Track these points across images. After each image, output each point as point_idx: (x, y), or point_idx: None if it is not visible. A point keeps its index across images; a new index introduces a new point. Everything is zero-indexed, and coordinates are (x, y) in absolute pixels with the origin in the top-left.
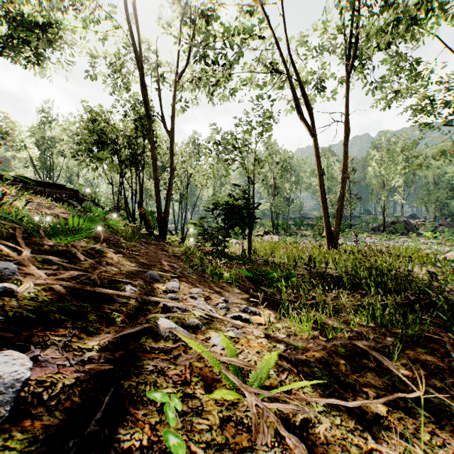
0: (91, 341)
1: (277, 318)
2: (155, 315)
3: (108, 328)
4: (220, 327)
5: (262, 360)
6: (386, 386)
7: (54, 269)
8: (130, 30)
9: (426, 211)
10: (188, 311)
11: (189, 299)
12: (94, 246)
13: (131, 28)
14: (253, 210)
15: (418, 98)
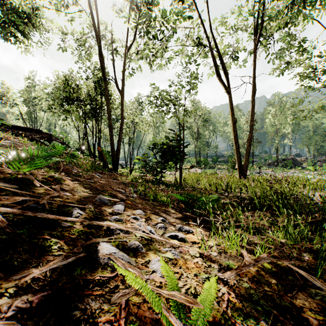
0: (9, 281)
1: (207, 235)
2: (95, 240)
3: (40, 258)
4: (159, 247)
5: (204, 291)
6: (321, 308)
7: (3, 195)
8: (91, 14)
9: (308, 151)
10: (130, 232)
11: (131, 220)
12: (53, 175)
13: (91, 12)
14: (183, 148)
15: (303, 68)
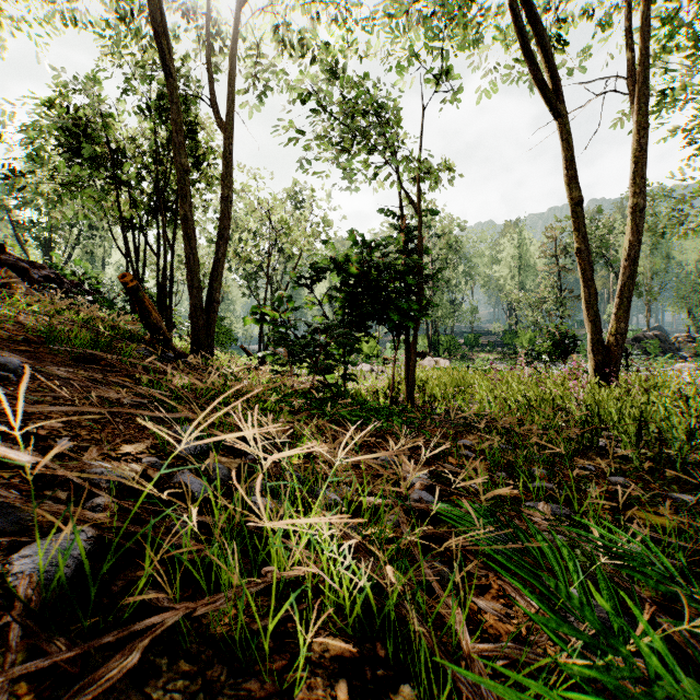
0: None
1: None
2: None
3: None
4: None
5: None
6: None
7: None
8: None
9: (689, 320)
10: None
11: None
12: None
13: None
14: (421, 280)
15: None
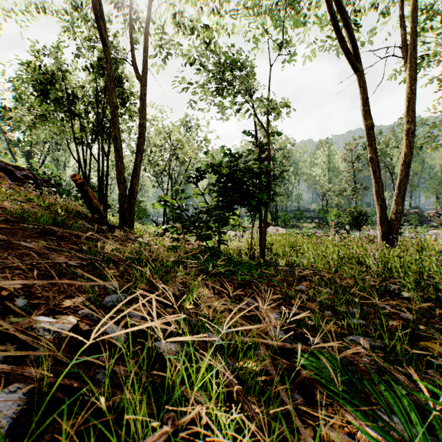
0: None
1: None
2: None
3: None
4: None
5: None
6: None
7: None
8: None
9: (437, 202)
10: None
11: None
12: None
13: None
14: (269, 178)
15: None
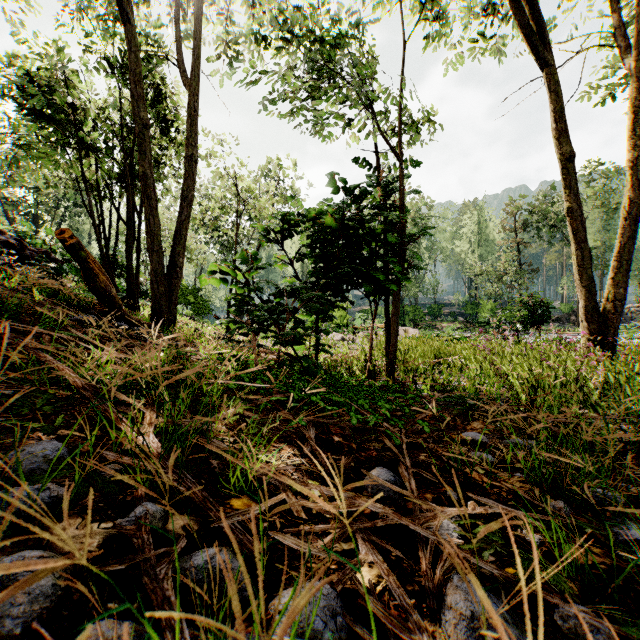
0: None
1: None
2: None
3: None
4: None
5: None
6: None
7: None
8: None
9: None
10: None
11: None
12: None
13: None
14: (403, 237)
15: None
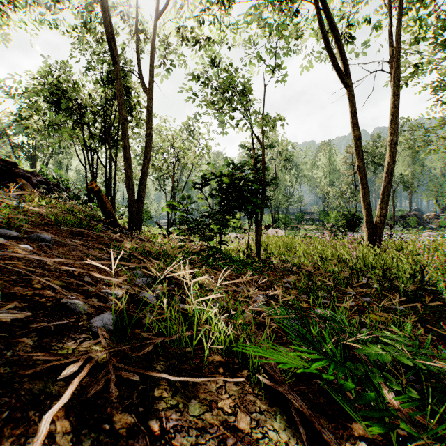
0: None
1: None
2: None
3: None
4: None
5: None
6: None
7: None
8: None
9: (436, 205)
10: None
11: None
12: None
13: None
14: (264, 186)
15: None
